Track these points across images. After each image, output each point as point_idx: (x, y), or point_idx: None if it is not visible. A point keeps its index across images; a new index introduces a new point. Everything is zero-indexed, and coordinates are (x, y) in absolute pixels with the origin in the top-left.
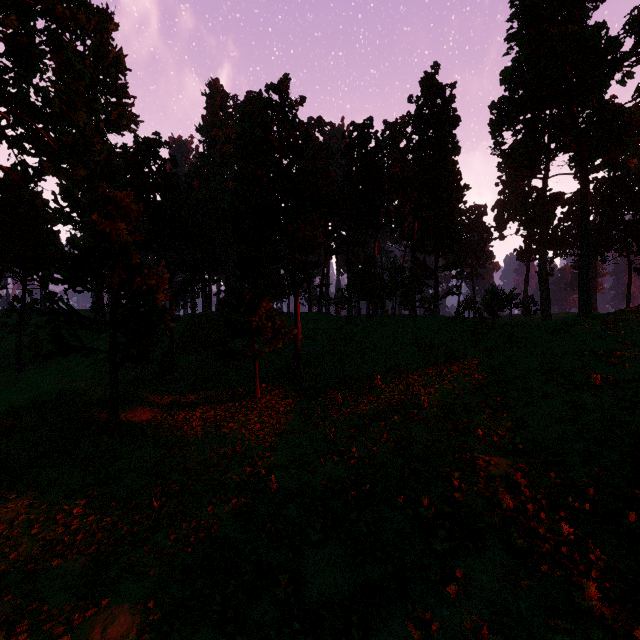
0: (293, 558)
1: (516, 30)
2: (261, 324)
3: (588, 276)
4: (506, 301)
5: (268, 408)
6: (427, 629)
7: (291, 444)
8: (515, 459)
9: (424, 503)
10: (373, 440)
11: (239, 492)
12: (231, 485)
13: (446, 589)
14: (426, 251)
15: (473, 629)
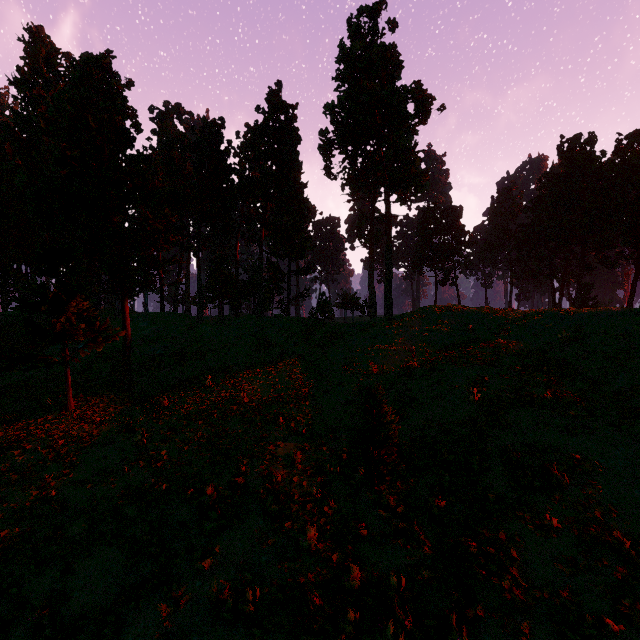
0: (62, 577)
1: (340, 73)
2: (71, 326)
3: (390, 286)
4: (350, 304)
5: (81, 420)
6: (178, 604)
7: (98, 456)
8: (303, 439)
9: (208, 491)
10: (186, 440)
11: (14, 521)
12: (6, 515)
13: (202, 563)
14: (280, 255)
15: (218, 591)
